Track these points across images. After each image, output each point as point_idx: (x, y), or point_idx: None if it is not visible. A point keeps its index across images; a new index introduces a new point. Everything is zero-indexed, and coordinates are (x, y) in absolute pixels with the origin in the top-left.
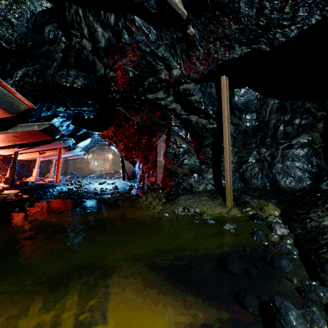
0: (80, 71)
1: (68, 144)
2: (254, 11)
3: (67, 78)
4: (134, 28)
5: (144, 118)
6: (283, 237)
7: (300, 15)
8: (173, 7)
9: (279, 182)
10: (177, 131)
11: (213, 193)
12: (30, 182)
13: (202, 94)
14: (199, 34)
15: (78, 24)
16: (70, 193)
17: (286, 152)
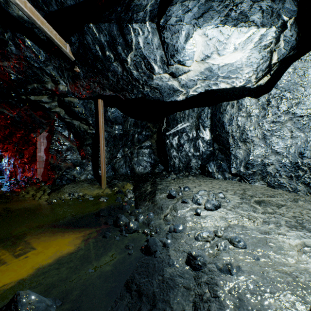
0: None
1: None
2: (115, 80)
3: None
4: (23, 45)
5: (22, 114)
6: (130, 198)
7: (135, 92)
8: (65, 53)
9: (135, 169)
10: (61, 131)
11: (93, 181)
12: None
13: (84, 108)
14: (83, 74)
15: None
16: None
17: (139, 151)
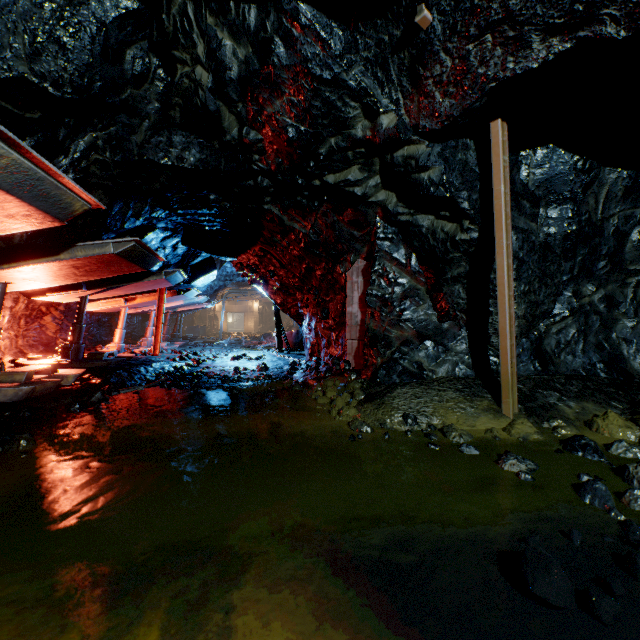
0: (192, 135)
1: (175, 282)
2: None
3: (169, 150)
4: (296, 30)
5: (320, 225)
6: None
7: None
8: None
9: (627, 361)
10: (389, 250)
11: (470, 385)
12: (107, 354)
13: (446, 164)
14: (443, 23)
15: (186, 36)
16: (178, 377)
17: None
